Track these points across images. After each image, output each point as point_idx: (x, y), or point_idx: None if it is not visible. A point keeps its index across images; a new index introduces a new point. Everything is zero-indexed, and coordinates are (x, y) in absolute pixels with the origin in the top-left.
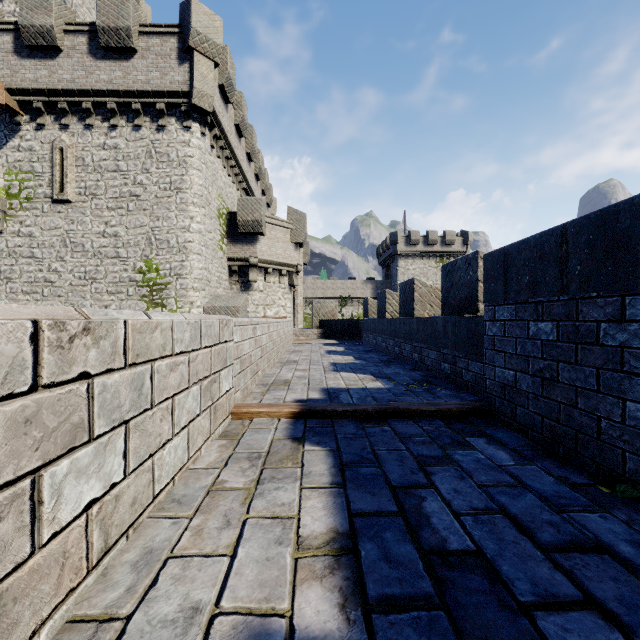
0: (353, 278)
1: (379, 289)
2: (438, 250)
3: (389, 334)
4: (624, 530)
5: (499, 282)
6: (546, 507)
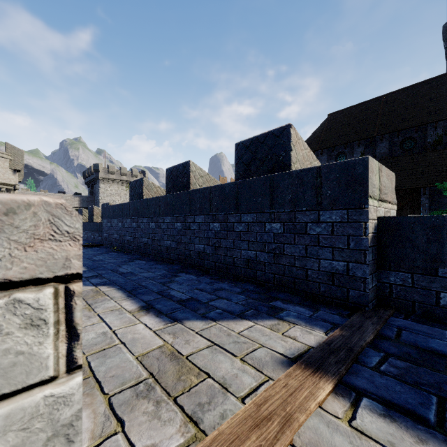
0: (63, 192)
1: (85, 201)
2: (127, 180)
3: (83, 229)
4: (107, 250)
5: (105, 214)
6: (98, 250)
